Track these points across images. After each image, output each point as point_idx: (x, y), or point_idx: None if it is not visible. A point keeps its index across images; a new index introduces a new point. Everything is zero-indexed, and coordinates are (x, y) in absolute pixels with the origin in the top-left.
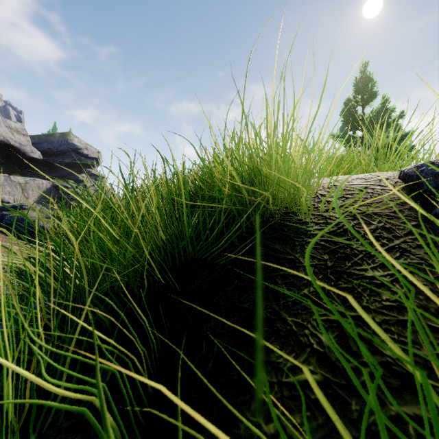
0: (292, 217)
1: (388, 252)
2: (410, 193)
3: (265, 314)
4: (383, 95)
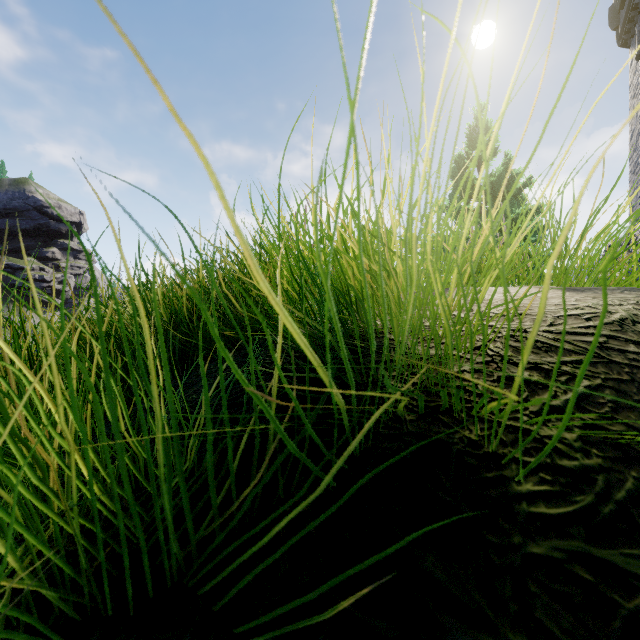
0: (450, 427)
1: None
2: None
3: None
4: (506, 153)
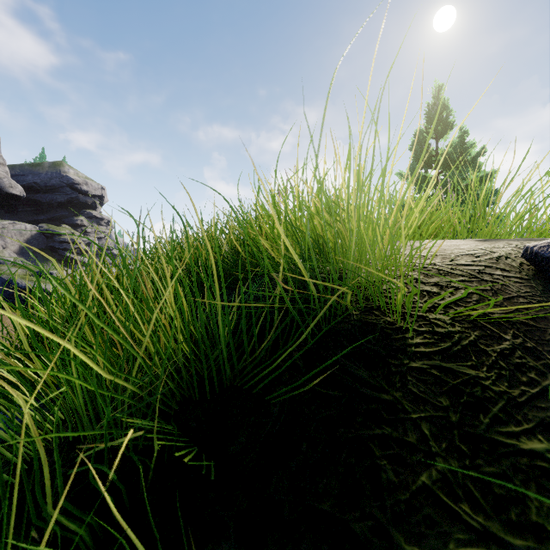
0: (378, 316)
1: (544, 397)
2: (547, 285)
3: (362, 531)
4: (461, 127)
